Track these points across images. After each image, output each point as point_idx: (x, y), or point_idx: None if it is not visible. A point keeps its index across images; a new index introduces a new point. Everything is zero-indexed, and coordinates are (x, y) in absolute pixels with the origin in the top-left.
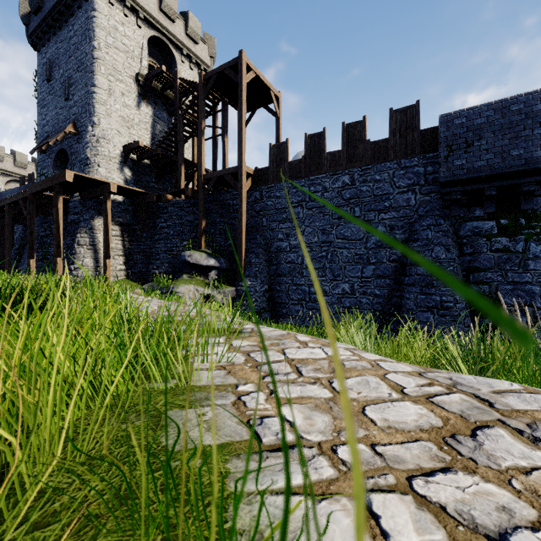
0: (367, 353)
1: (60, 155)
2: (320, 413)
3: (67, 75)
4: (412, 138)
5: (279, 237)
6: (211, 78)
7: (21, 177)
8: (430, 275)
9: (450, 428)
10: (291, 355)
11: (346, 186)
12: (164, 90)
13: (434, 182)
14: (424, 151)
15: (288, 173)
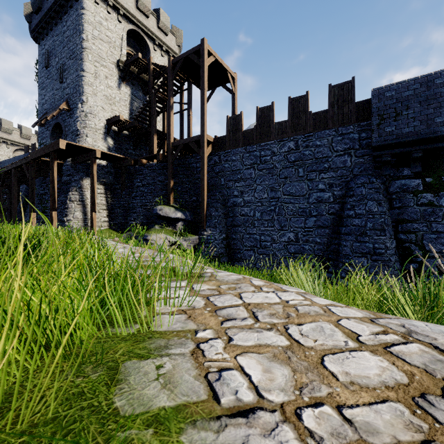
0: (317, 298)
1: (56, 128)
2: (279, 365)
3: (61, 62)
4: (348, 109)
5: (235, 194)
6: (178, 62)
7: (26, 146)
8: (364, 225)
9: (417, 385)
10: (247, 299)
11: (291, 150)
12: (140, 74)
13: (367, 146)
14: (359, 120)
15: (242, 140)
